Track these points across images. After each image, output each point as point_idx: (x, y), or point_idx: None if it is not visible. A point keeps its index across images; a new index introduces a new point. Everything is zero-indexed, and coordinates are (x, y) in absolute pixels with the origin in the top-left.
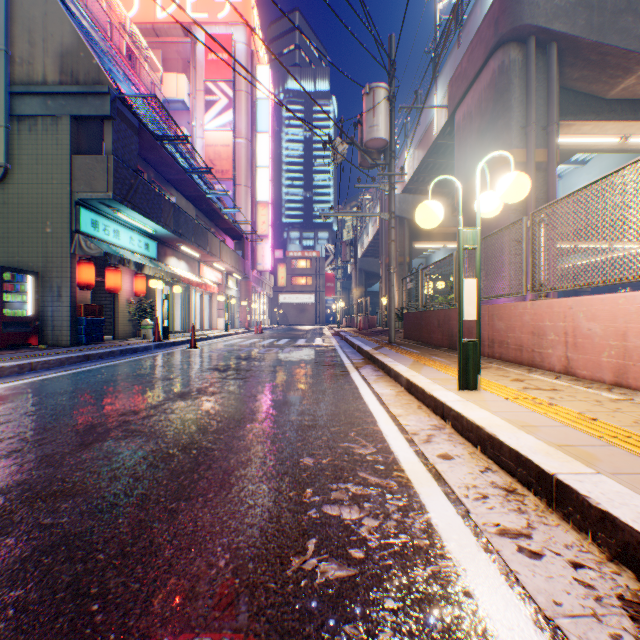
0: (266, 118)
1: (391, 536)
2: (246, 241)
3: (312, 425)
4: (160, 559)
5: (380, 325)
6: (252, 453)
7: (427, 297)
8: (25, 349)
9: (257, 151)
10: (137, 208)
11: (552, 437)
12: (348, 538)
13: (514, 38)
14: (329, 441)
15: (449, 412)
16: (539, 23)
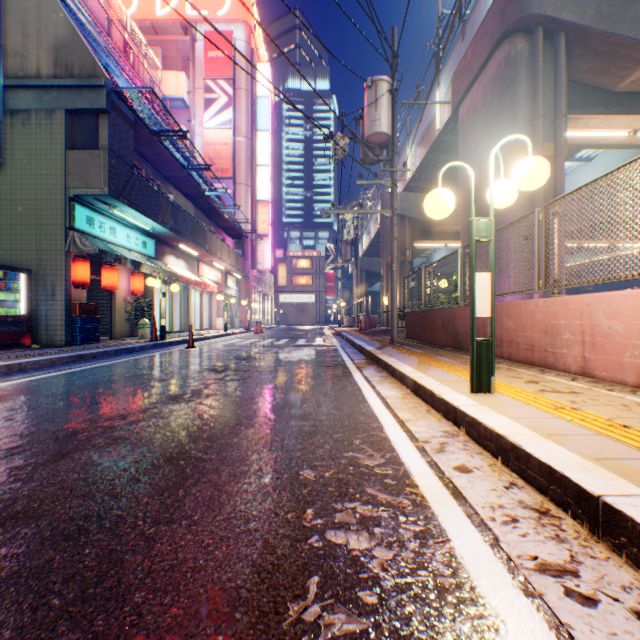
0: (266, 116)
1: (409, 573)
2: (246, 240)
3: (313, 431)
4: (127, 606)
5: (381, 325)
6: (246, 464)
7: (430, 296)
8: (17, 349)
9: (257, 150)
10: (134, 205)
11: (586, 448)
12: (357, 576)
13: (521, 28)
14: (332, 450)
15: (463, 417)
16: (547, 12)
